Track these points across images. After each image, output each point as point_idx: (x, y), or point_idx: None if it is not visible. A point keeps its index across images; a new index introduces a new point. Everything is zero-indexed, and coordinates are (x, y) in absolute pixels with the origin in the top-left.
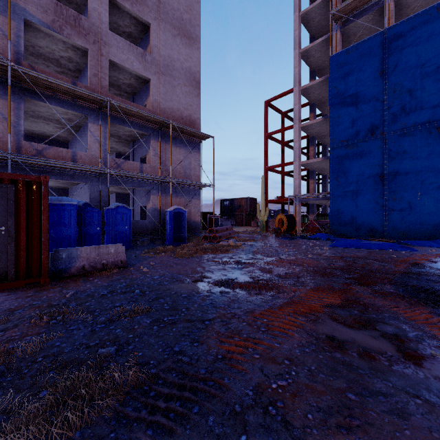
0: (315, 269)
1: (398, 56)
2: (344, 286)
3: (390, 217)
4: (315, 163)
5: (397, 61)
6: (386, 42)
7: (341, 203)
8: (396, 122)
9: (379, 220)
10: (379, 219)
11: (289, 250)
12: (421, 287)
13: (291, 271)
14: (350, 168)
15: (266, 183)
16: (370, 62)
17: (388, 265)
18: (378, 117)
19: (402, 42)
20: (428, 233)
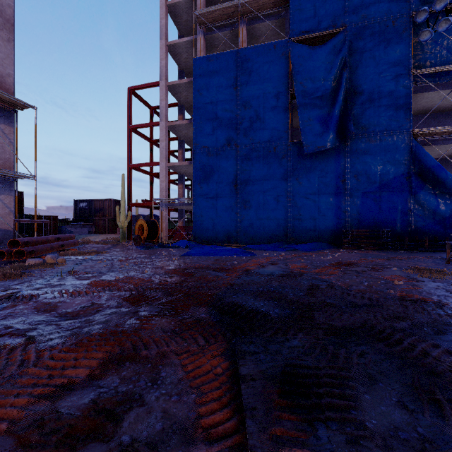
0: (133, 292)
1: (248, 77)
2: (140, 323)
3: (242, 224)
4: (182, 166)
5: (247, 81)
6: (239, 61)
7: (203, 209)
8: (246, 136)
9: (234, 226)
10: (234, 225)
11: (130, 264)
12: (234, 304)
13: (92, 303)
14: (212, 174)
15: (130, 183)
16: (228, 75)
17: (224, 274)
18: (233, 129)
19: (251, 66)
20: (268, 237)
